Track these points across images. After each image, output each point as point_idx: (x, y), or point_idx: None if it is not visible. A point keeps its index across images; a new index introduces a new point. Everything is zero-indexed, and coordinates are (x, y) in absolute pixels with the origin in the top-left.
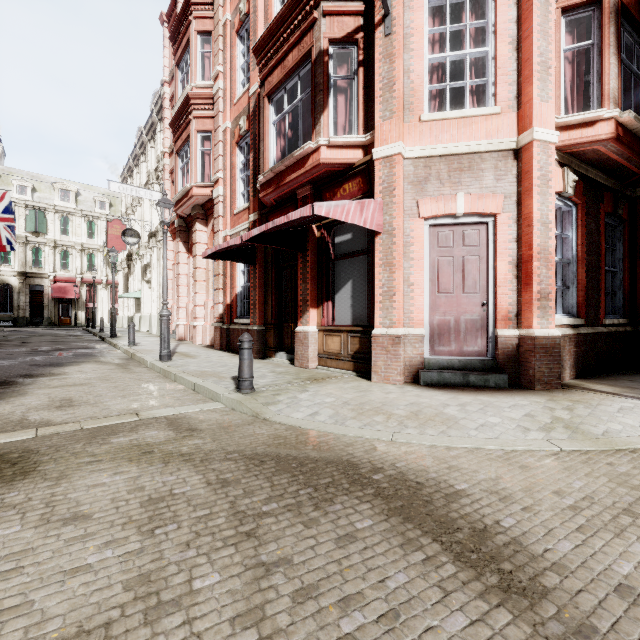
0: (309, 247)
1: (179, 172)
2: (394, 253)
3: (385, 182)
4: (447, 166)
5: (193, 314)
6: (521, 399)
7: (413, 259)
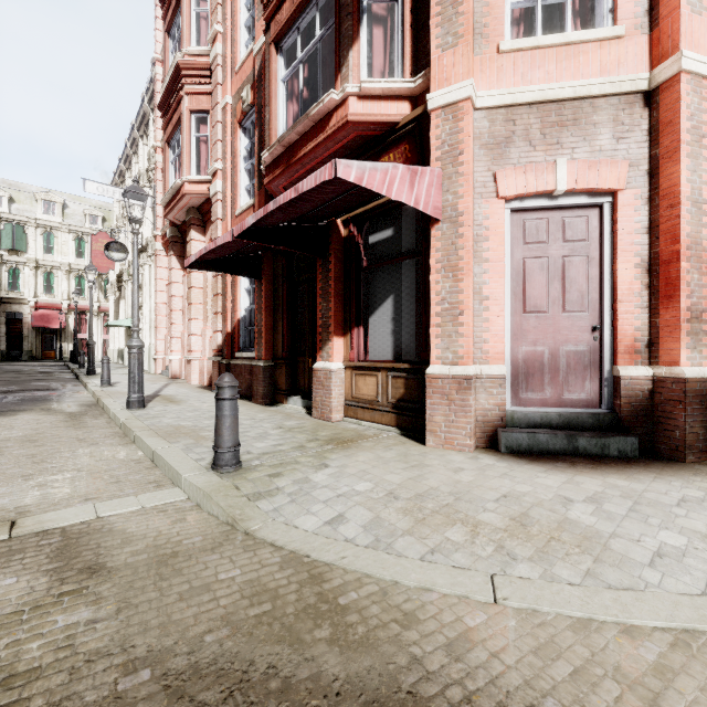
0: (332, 250)
1: (170, 167)
2: (460, 251)
3: (446, 143)
4: (540, 119)
5: (187, 346)
6: (683, 484)
7: (488, 261)
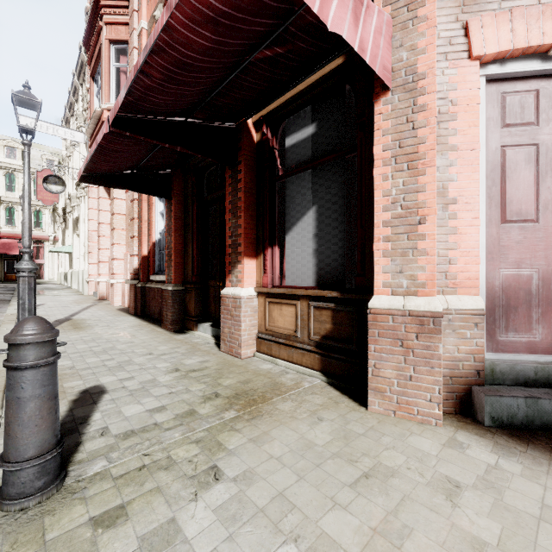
0: (242, 156)
1: (95, 100)
2: (421, 130)
3: None
4: None
5: (110, 269)
6: None
7: (456, 148)
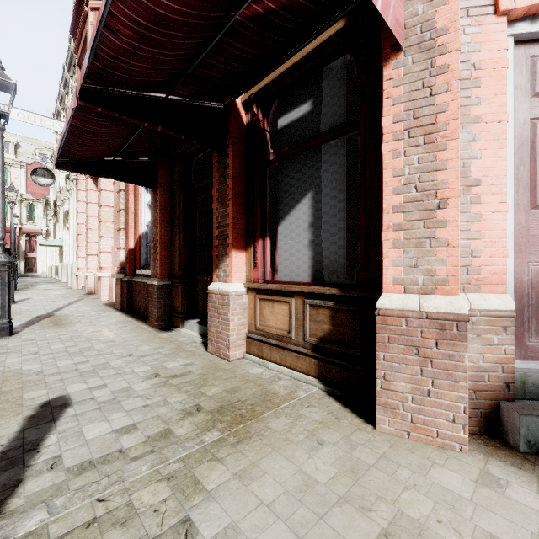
0: (230, 139)
1: None
2: (440, 96)
3: None
4: None
5: (98, 263)
6: None
7: (479, 119)
